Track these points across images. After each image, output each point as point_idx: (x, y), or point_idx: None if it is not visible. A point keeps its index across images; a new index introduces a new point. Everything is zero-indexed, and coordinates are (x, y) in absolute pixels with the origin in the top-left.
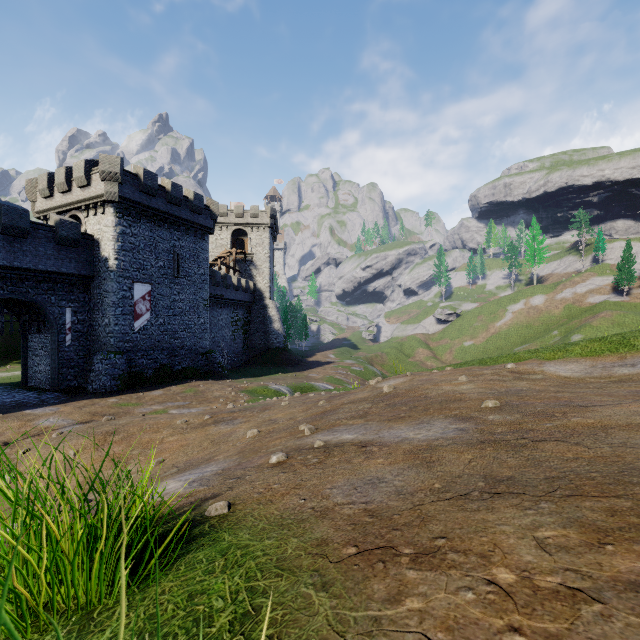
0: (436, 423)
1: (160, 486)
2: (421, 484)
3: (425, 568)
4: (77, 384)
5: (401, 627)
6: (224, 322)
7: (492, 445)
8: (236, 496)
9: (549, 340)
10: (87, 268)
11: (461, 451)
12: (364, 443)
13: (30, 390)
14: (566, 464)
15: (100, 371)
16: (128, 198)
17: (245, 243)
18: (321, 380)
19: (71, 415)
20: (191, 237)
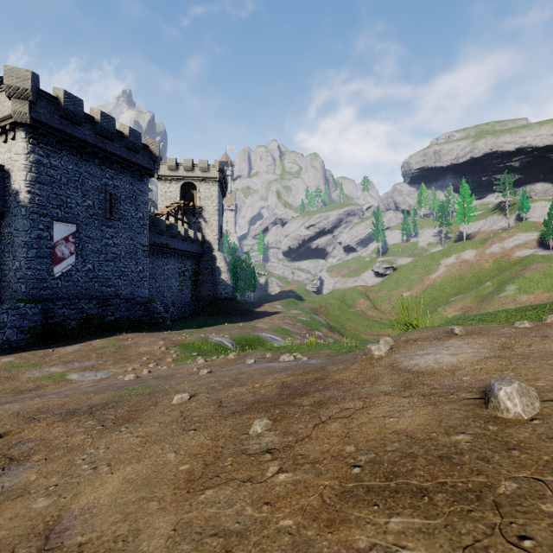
0: None
1: None
2: None
3: None
4: None
5: None
6: (170, 272)
7: None
8: None
9: (483, 291)
10: None
11: None
12: None
13: None
14: None
15: (4, 323)
16: (44, 122)
17: (194, 196)
18: (268, 330)
19: None
20: (127, 177)
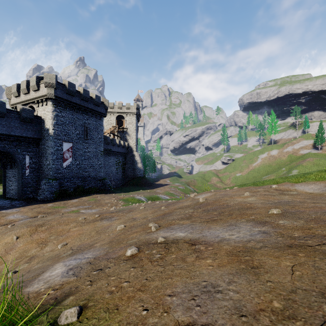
0: (242, 226)
1: (51, 269)
2: (258, 299)
3: None
4: (32, 196)
5: None
6: (112, 163)
7: (301, 250)
8: (91, 294)
9: (280, 173)
10: (37, 134)
11: (277, 256)
12: (193, 241)
13: (6, 199)
14: None
15: (44, 189)
16: (59, 97)
17: (123, 122)
18: (162, 194)
19: (26, 213)
20: (94, 118)
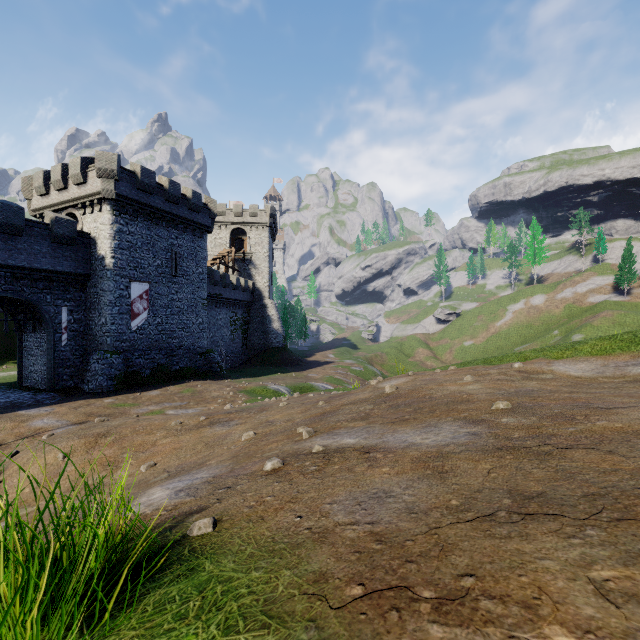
0: (444, 426)
1: (146, 494)
2: (435, 500)
3: (453, 622)
4: (73, 384)
5: None
6: (223, 322)
7: (511, 452)
8: (224, 510)
9: (550, 340)
10: (83, 267)
11: (477, 459)
12: (367, 448)
13: (25, 390)
14: (605, 477)
15: (96, 371)
16: (125, 196)
17: (244, 242)
18: (321, 380)
19: (66, 416)
20: (189, 236)
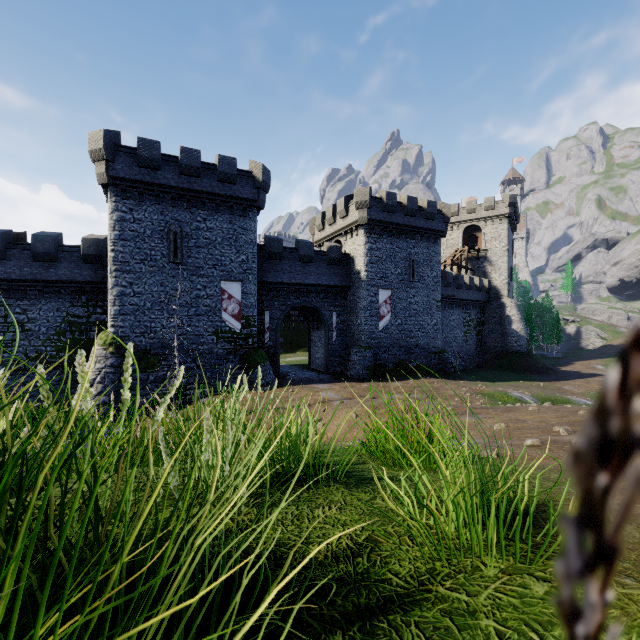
0: None
1: None
2: None
3: None
4: (340, 370)
5: (636, 508)
6: (455, 322)
7: None
8: (500, 453)
9: None
10: (346, 280)
11: None
12: None
13: (313, 371)
14: None
15: (355, 361)
16: (374, 219)
17: (478, 239)
18: (581, 395)
19: (339, 392)
20: (424, 243)
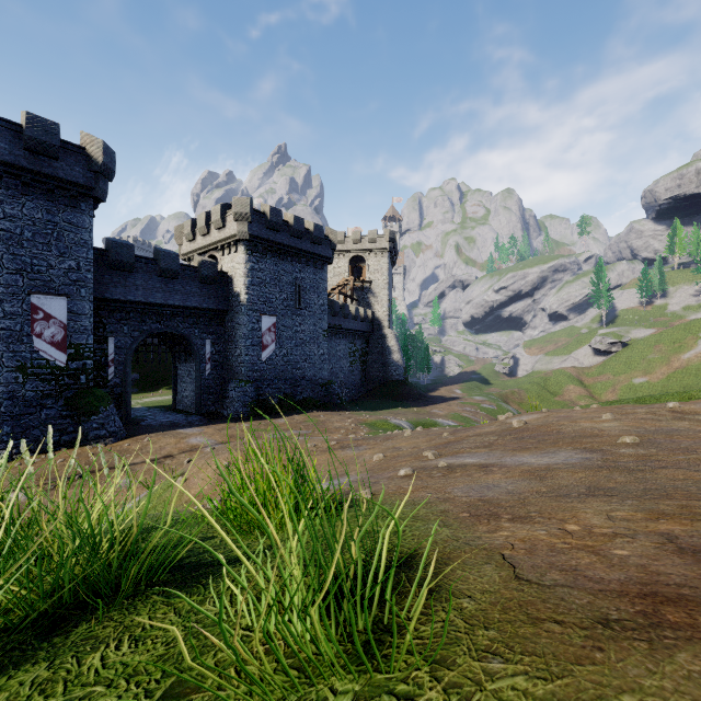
0: (561, 453)
1: None
2: (530, 489)
3: (517, 523)
4: (215, 409)
5: (493, 539)
6: (342, 353)
7: (609, 469)
8: (375, 491)
9: None
10: (223, 303)
11: (576, 472)
12: (485, 465)
13: (179, 413)
14: (671, 482)
15: (234, 398)
16: (256, 236)
17: (363, 270)
18: (445, 417)
19: (213, 436)
20: (311, 268)
